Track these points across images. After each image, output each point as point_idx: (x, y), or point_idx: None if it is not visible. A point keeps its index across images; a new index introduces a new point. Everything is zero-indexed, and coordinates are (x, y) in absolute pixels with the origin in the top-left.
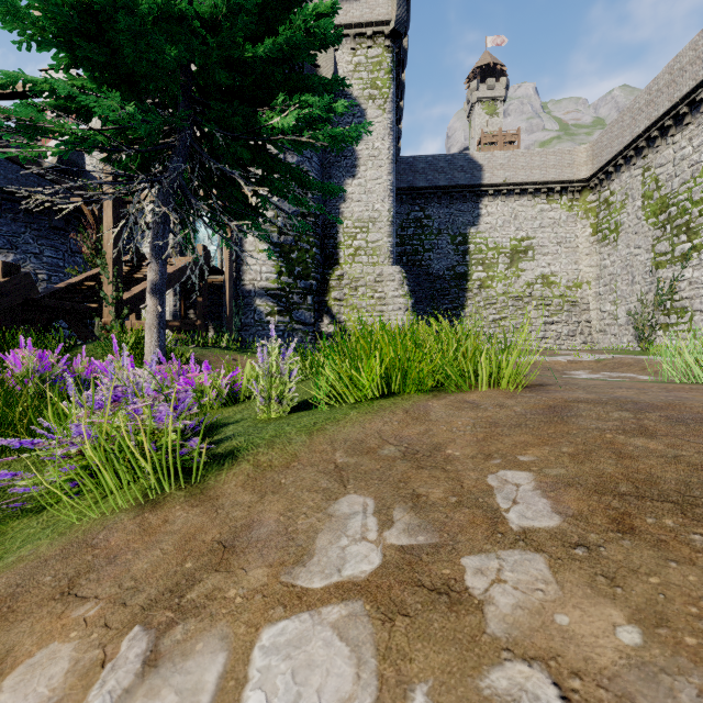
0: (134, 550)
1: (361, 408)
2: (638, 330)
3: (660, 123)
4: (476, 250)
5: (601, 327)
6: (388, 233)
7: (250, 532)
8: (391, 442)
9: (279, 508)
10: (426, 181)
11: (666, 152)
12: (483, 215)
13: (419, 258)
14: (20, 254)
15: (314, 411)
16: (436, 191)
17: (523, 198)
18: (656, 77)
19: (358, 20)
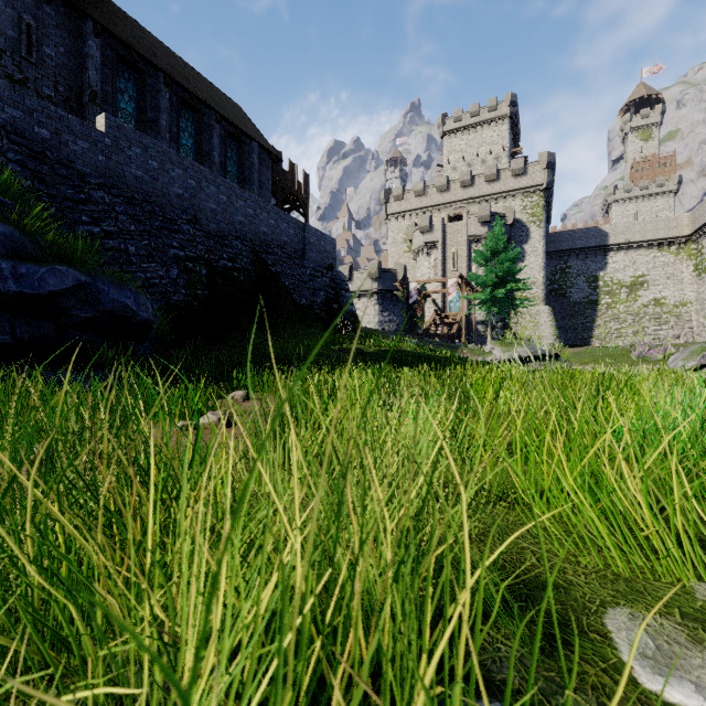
0: None
1: None
2: None
3: None
4: (604, 286)
5: (698, 332)
6: (542, 289)
7: None
8: None
9: None
10: (568, 246)
11: None
12: (609, 263)
13: (563, 292)
14: (389, 312)
15: None
16: (575, 251)
17: (639, 250)
18: None
19: (525, 185)
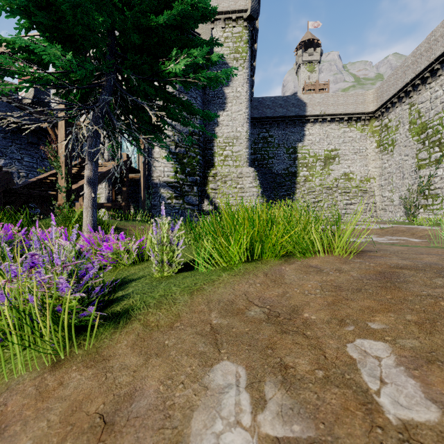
0: (24, 420)
1: (231, 271)
2: (407, 208)
3: (421, 75)
4: (302, 158)
5: (382, 207)
6: (246, 146)
7: (131, 404)
8: (256, 303)
9: (160, 374)
10: (270, 113)
11: (425, 93)
12: (307, 135)
13: (265, 162)
14: (8, 159)
15: (195, 272)
16: (276, 120)
17: (332, 124)
18: (419, 45)
19: (227, 9)
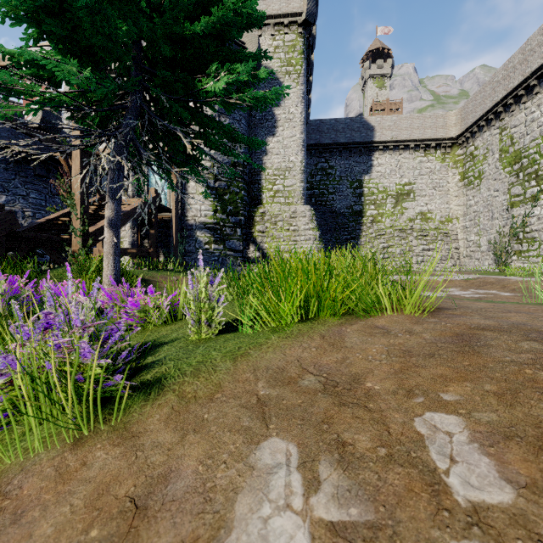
0: (43, 504)
1: (282, 332)
2: (497, 255)
3: (515, 93)
4: (369, 193)
5: (467, 253)
6: (300, 179)
7: (166, 486)
8: (311, 370)
9: (199, 452)
10: (330, 139)
11: (519, 115)
12: (375, 166)
13: (324, 199)
14: (11, 196)
15: (239, 333)
16: (338, 147)
17: (406, 152)
18: (511, 57)
19: (277, 12)
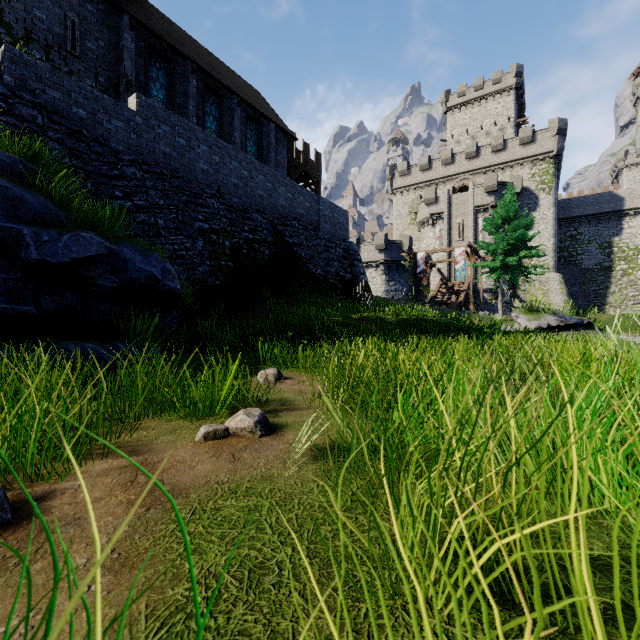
0: None
1: None
2: None
3: None
4: (619, 251)
5: None
6: (552, 256)
7: None
8: None
9: None
10: (579, 213)
11: None
12: (625, 228)
13: (573, 259)
14: (395, 282)
15: None
16: (586, 218)
17: None
18: None
19: (534, 153)
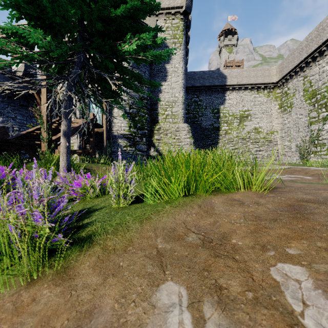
0: None
1: (172, 203)
2: (301, 154)
3: (312, 55)
4: (223, 116)
5: (283, 153)
6: (182, 108)
7: (91, 320)
8: (193, 230)
9: (115, 292)
10: (200, 83)
11: (315, 69)
12: (227, 99)
13: (196, 120)
14: (5, 117)
15: (144, 203)
16: (204, 88)
17: (246, 91)
18: (310, 33)
19: (167, 6)
